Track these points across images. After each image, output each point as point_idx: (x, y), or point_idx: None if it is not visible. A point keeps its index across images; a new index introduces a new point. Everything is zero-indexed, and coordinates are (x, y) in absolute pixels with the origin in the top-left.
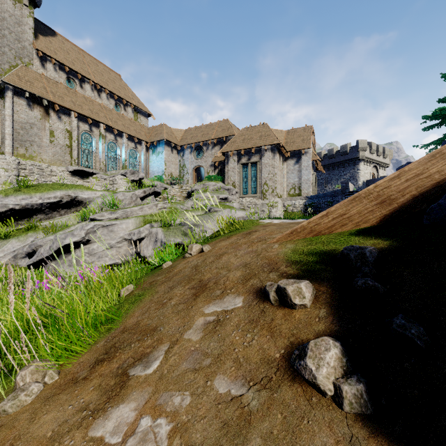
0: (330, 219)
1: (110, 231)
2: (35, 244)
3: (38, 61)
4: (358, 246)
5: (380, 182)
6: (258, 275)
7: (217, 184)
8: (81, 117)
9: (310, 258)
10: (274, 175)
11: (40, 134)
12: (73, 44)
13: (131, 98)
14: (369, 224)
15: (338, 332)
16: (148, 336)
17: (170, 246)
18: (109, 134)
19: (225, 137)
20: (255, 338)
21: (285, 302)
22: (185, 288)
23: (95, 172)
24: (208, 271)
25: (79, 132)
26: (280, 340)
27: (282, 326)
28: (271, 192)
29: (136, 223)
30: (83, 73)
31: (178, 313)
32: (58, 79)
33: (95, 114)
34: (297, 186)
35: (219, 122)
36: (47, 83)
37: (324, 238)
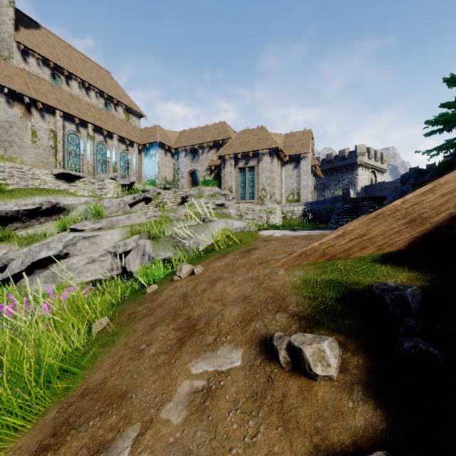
0: (347, 240)
1: (92, 243)
2: (7, 258)
3: (19, 55)
4: (393, 284)
5: (409, 196)
6: (262, 316)
7: (213, 189)
8: (67, 116)
9: (327, 295)
10: (273, 181)
11: (21, 133)
12: (59, 39)
13: (122, 97)
14: (395, 248)
15: (387, 435)
16: (114, 409)
17: (158, 262)
18: (97, 135)
19: (221, 140)
20: (260, 429)
21: (301, 368)
22: (168, 329)
23: (82, 175)
24: (198, 304)
25: (64, 133)
26: (298, 439)
27: (299, 411)
28: (269, 198)
29: (122, 234)
30: (70, 69)
31: (156, 369)
32: (41, 75)
33: (83, 114)
34: (296, 191)
35: (215, 124)
36: (29, 79)
37: (340, 264)
